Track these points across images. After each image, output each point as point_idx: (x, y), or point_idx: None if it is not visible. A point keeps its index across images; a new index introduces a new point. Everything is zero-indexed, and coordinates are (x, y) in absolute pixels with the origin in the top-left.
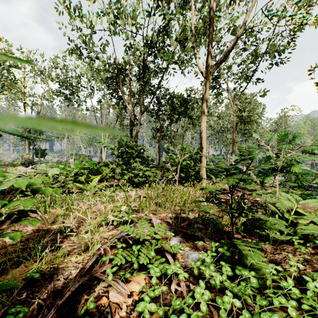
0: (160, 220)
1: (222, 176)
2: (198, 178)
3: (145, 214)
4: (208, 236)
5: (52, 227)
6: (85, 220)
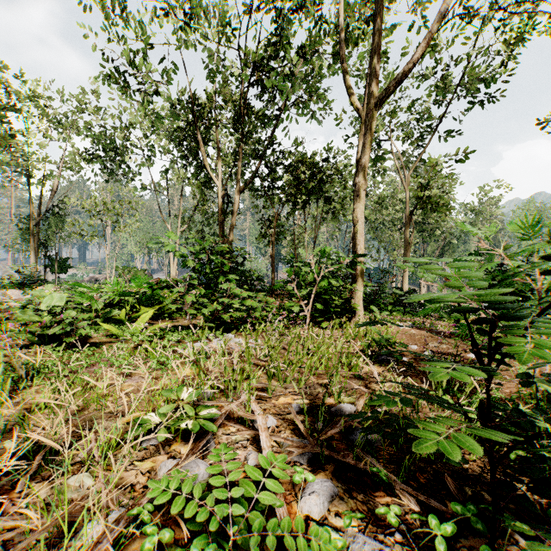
0: (276, 418)
1: (389, 307)
2: (378, 323)
3: (242, 401)
4: (403, 474)
5: (2, 447)
6: (96, 421)
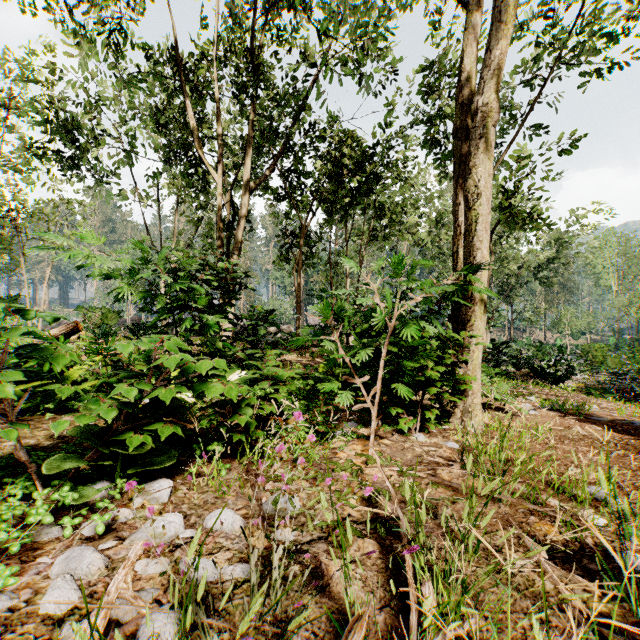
0: None
1: None
2: None
3: None
4: None
5: None
6: None
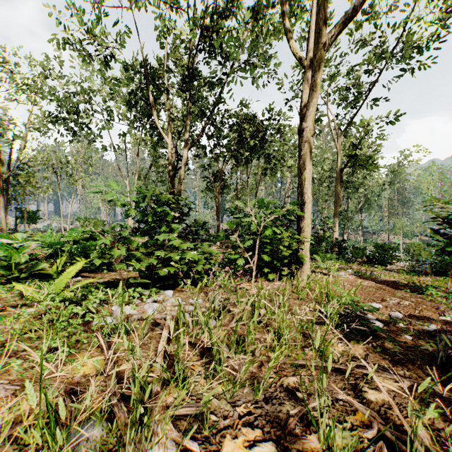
0: None
1: (325, 255)
2: None
3: None
4: None
5: None
6: None
